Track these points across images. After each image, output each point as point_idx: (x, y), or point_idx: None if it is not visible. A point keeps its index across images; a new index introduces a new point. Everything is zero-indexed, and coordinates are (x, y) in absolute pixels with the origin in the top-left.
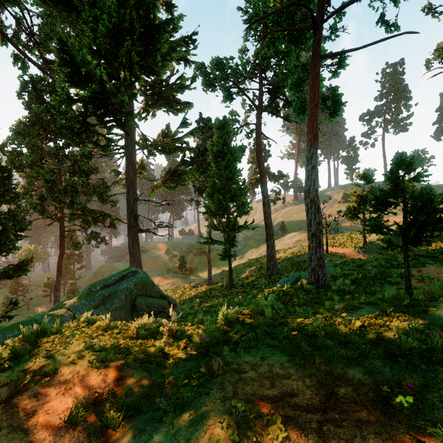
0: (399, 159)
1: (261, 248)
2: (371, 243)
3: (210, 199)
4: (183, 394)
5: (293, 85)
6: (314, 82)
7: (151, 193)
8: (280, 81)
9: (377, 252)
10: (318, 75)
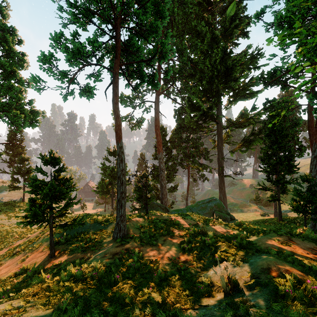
0: (301, 177)
1: None
2: None
3: (264, 162)
4: None
5: (313, 96)
6: None
7: (231, 154)
8: None
9: None
10: None
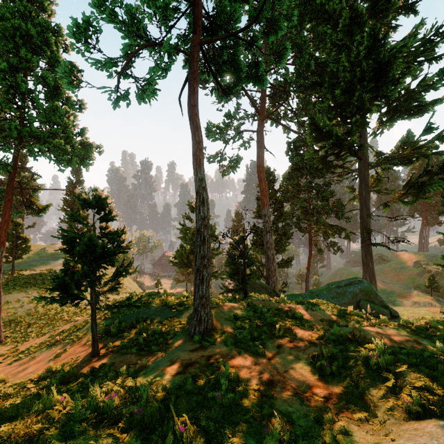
0: None
1: None
2: None
3: None
4: None
5: None
6: None
7: (384, 209)
8: None
9: None
10: None
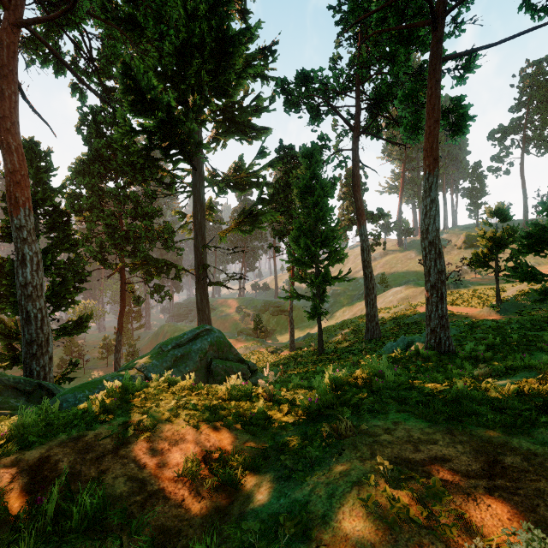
0: None
1: (356, 307)
2: (507, 301)
3: (295, 244)
4: (310, 452)
5: (403, 98)
6: (433, 92)
7: (222, 238)
8: (384, 94)
9: (516, 313)
10: (439, 83)
